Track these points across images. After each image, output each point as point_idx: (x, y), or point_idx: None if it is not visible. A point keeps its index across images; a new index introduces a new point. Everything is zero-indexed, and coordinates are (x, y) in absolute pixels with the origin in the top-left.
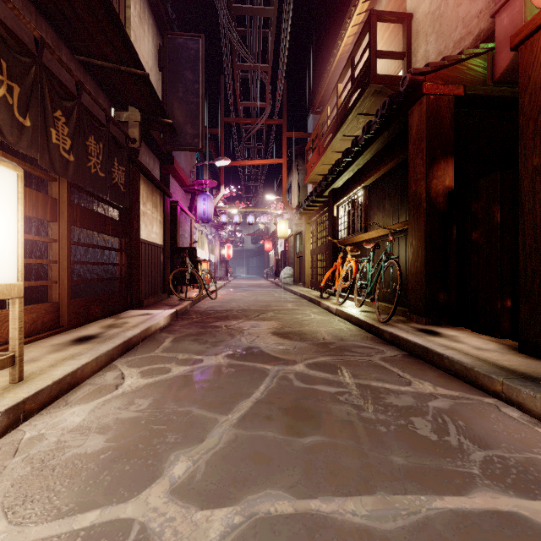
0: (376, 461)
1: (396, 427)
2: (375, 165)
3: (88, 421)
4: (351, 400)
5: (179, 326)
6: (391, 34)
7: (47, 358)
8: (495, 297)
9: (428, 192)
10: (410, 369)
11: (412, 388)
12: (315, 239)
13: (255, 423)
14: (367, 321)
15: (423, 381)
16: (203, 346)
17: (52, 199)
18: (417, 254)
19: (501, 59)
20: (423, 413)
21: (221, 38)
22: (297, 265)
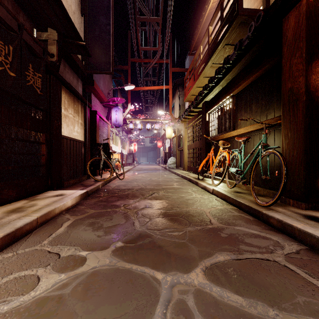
0: None
1: None
2: (243, 77)
3: None
4: None
5: (85, 206)
6: None
7: None
8: None
9: (307, 86)
10: None
11: None
12: (191, 138)
13: None
14: (246, 204)
15: None
16: (95, 233)
17: None
18: (293, 145)
19: None
20: None
21: None
22: (178, 155)
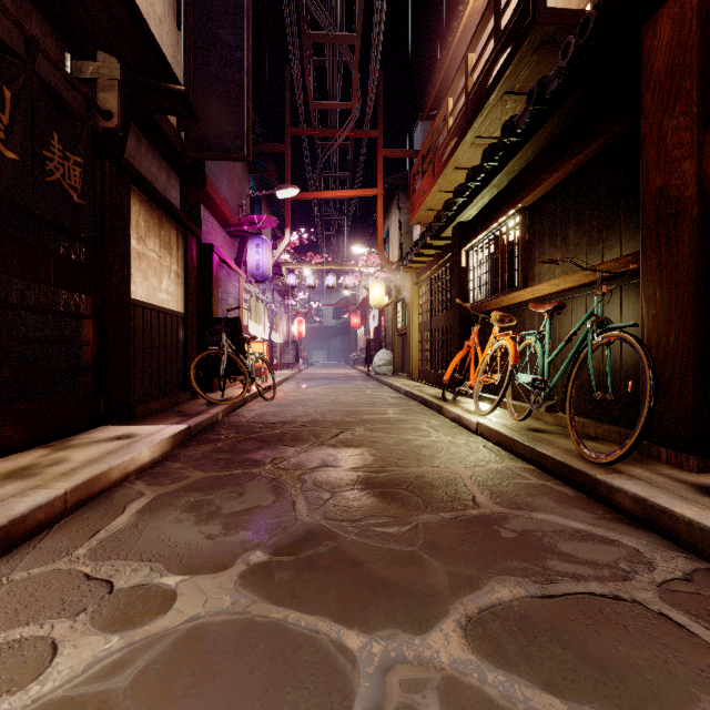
0: None
1: None
2: (546, 166)
3: None
4: None
5: (182, 462)
6: None
7: None
8: None
9: (702, 182)
10: None
11: None
12: (427, 307)
13: None
14: (558, 458)
15: None
16: (202, 529)
17: None
18: (668, 320)
19: None
20: None
21: None
22: (398, 346)
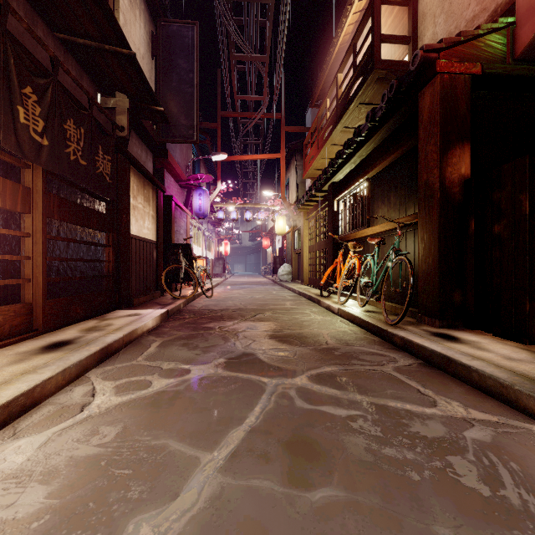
0: (415, 534)
1: (432, 472)
2: (379, 155)
3: (33, 461)
4: (367, 428)
5: (169, 328)
6: (395, 19)
7: (4, 372)
8: (523, 298)
9: (442, 181)
10: (431, 383)
11: (439, 410)
12: (314, 235)
13: (248, 465)
14: (373, 323)
15: (450, 400)
16: (192, 352)
17: (24, 188)
18: (429, 250)
19: (524, 33)
20: (462, 450)
21: (217, 26)
22: (295, 261)
